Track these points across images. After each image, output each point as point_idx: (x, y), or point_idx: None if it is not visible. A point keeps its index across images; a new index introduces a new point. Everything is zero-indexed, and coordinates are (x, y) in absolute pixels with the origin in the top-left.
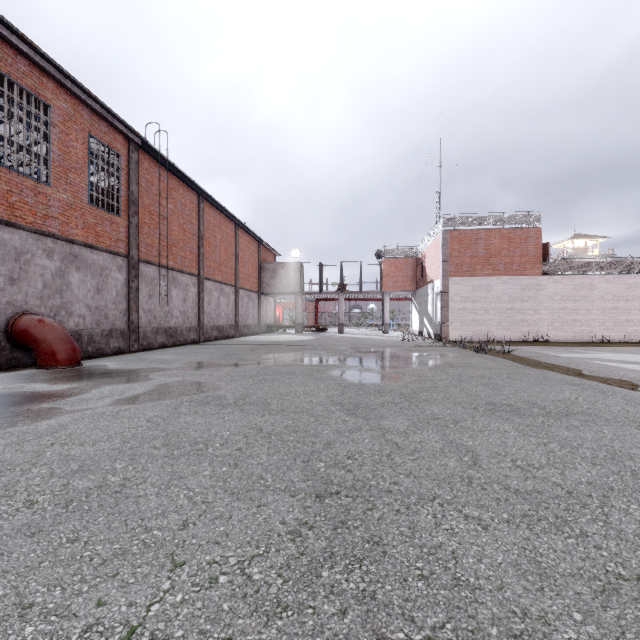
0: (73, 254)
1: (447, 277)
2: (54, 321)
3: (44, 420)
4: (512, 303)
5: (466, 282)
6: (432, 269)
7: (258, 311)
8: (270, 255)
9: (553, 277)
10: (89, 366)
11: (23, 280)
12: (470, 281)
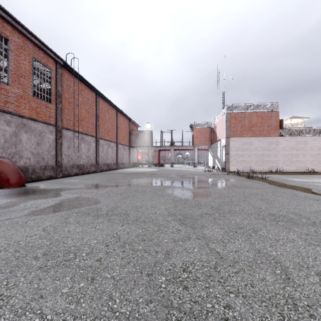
0: (23, 123)
1: (228, 137)
2: (9, 161)
3: None
4: (263, 151)
5: (238, 140)
6: (220, 133)
7: (129, 156)
8: (135, 127)
9: (285, 137)
10: (29, 187)
11: None
12: (241, 140)
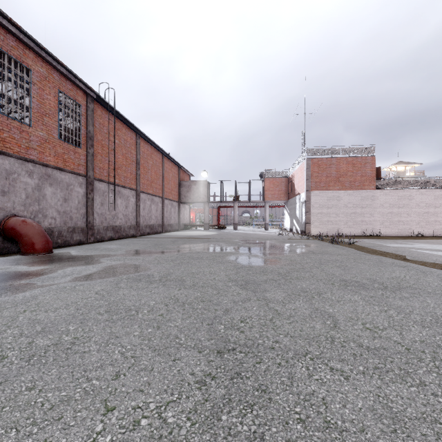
0: (47, 174)
1: (309, 191)
2: (33, 221)
3: (21, 292)
4: (355, 209)
5: (323, 194)
6: (299, 185)
7: (178, 214)
8: (186, 176)
9: (383, 191)
10: (58, 253)
11: (11, 192)
12: (326, 193)
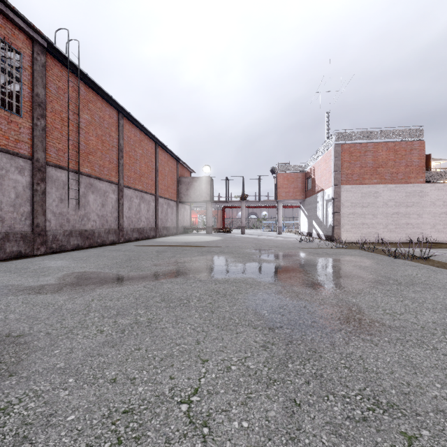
0: None
1: (339, 185)
2: None
3: None
4: (398, 208)
5: (356, 189)
6: (322, 180)
7: (176, 216)
8: (186, 172)
9: (435, 185)
10: None
11: None
12: (359, 189)
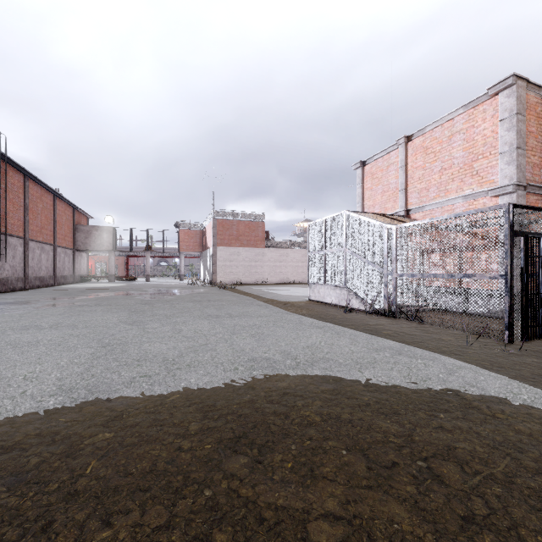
0: None
1: (216, 246)
2: None
3: (15, 312)
4: (251, 262)
5: (226, 250)
6: (209, 240)
7: (73, 264)
8: (84, 218)
9: (270, 249)
10: None
11: None
12: (229, 249)
